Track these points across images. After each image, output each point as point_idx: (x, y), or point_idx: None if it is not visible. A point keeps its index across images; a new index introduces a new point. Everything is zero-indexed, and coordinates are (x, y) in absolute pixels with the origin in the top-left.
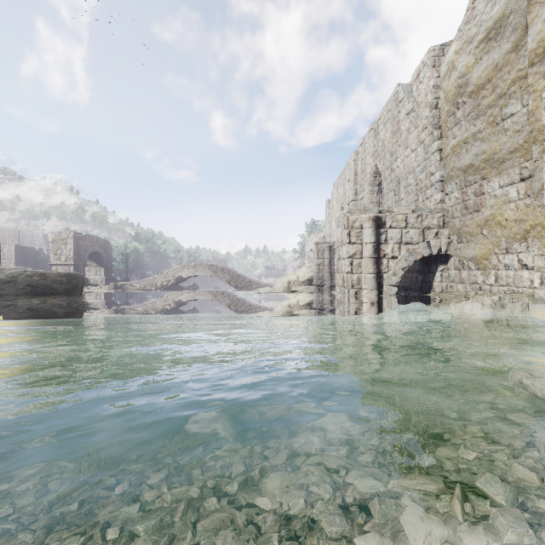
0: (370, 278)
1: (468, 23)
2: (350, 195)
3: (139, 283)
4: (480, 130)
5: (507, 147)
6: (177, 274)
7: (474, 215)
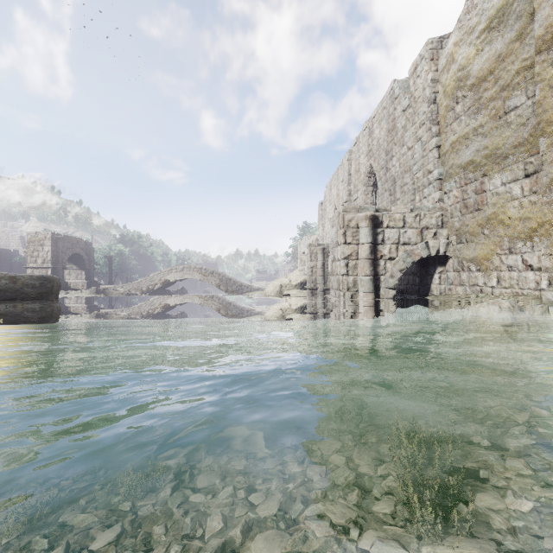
0: (366, 281)
1: (469, 13)
2: (344, 196)
3: (123, 287)
4: (482, 125)
5: (511, 142)
6: (164, 278)
7: (475, 214)
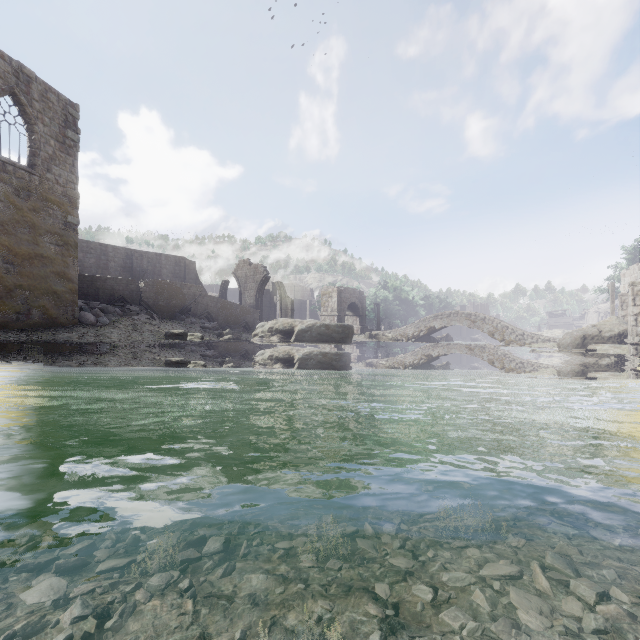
0: None
1: None
2: None
3: (390, 333)
4: None
5: None
6: (429, 324)
7: None
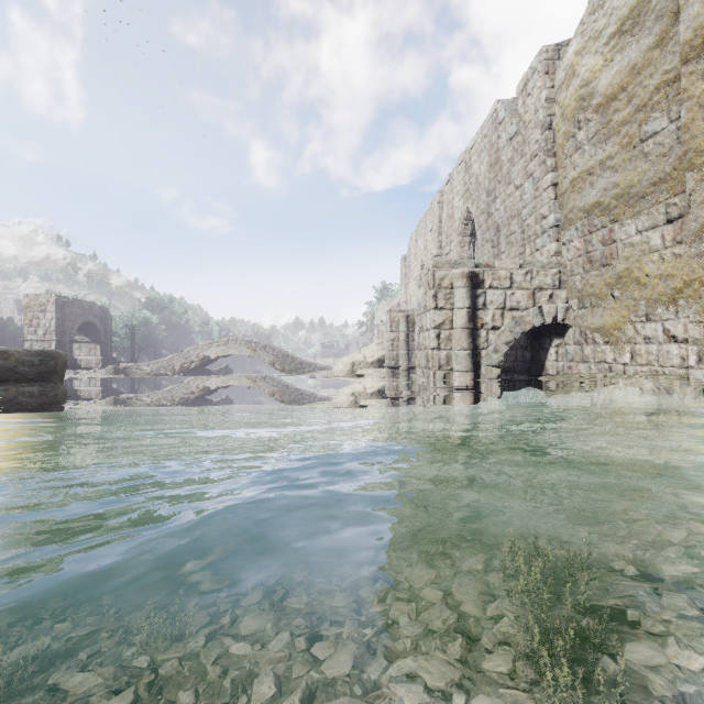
0: (463, 356)
1: (594, 12)
2: (433, 249)
3: (149, 365)
4: (611, 156)
5: (649, 177)
6: (202, 353)
7: (602, 270)
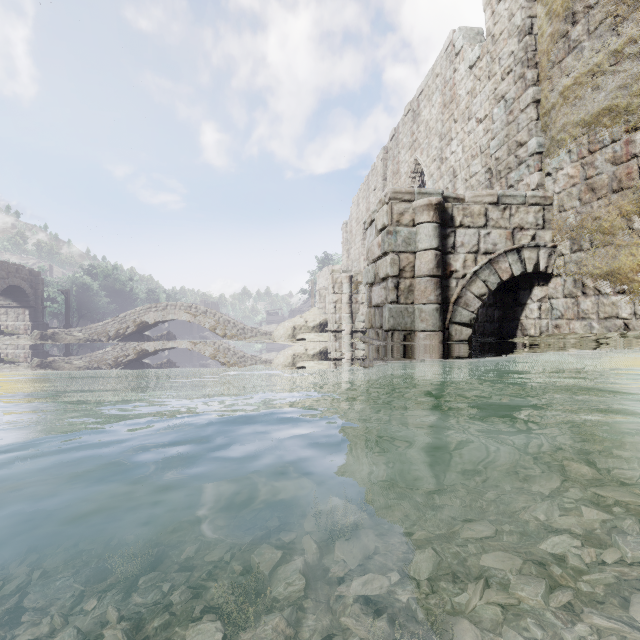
0: (429, 312)
1: None
2: None
3: (81, 331)
4: (632, 39)
5: None
6: (139, 319)
7: (612, 197)
